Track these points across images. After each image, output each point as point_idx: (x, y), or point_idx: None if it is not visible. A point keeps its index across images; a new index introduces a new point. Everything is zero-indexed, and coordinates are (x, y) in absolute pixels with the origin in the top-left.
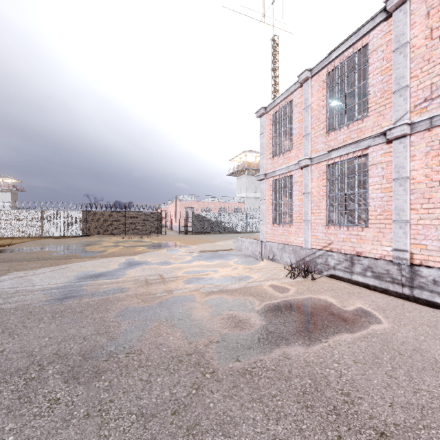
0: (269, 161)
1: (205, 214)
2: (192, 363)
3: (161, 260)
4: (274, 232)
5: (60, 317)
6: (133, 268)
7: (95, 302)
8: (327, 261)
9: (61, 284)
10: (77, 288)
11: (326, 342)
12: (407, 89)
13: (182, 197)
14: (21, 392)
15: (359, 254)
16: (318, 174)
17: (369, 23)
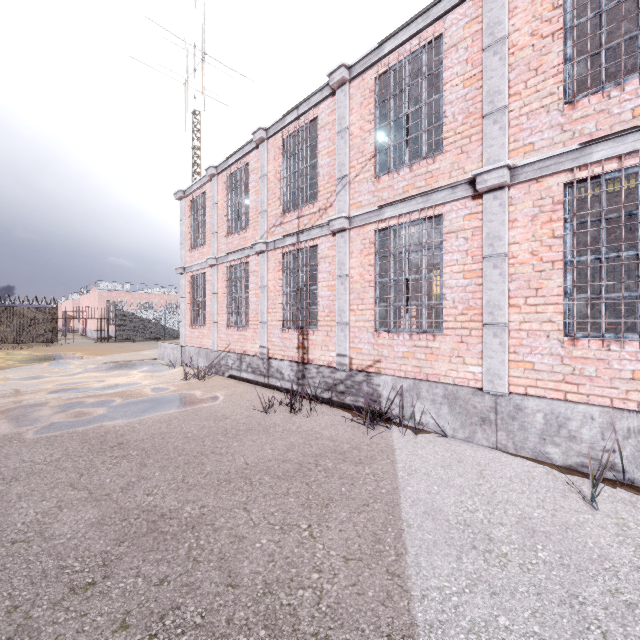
0: (188, 253)
1: (138, 311)
2: (6, 438)
3: (31, 375)
4: (192, 334)
5: None
6: None
7: None
8: (228, 362)
9: None
10: None
11: (148, 416)
12: (265, 213)
13: (103, 285)
14: None
15: (245, 352)
16: (222, 275)
17: (249, 145)
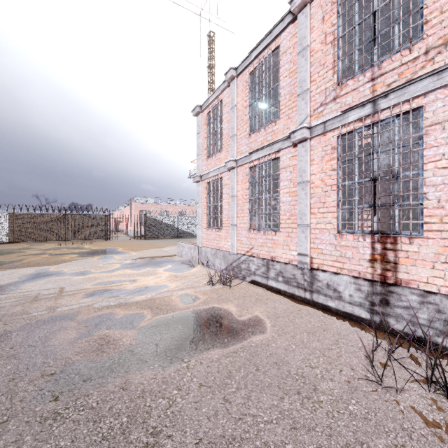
0: (204, 162)
1: (160, 217)
2: None
3: (81, 269)
4: (208, 236)
5: None
6: (34, 281)
7: None
8: (249, 266)
9: None
10: None
11: (188, 362)
12: (307, 92)
13: (137, 199)
14: None
15: (273, 258)
16: (242, 177)
17: (280, 24)
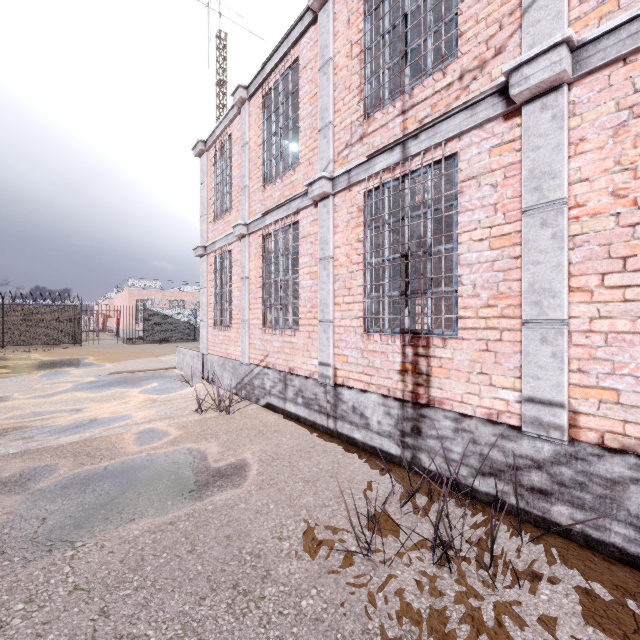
0: (210, 226)
1: (167, 310)
2: None
3: None
4: (215, 338)
5: None
6: None
7: None
8: (264, 383)
9: None
10: None
11: (79, 548)
12: (330, 127)
13: (133, 283)
14: None
15: (292, 370)
16: (256, 250)
17: (298, 25)
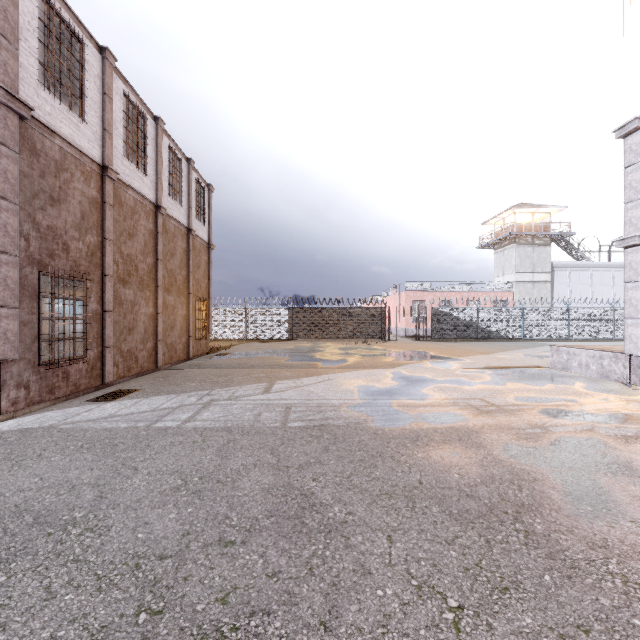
0: None
1: (451, 310)
2: None
3: (446, 377)
4: None
5: (426, 446)
6: (422, 386)
7: (443, 430)
8: None
9: (357, 400)
10: (387, 408)
11: None
12: None
13: (409, 286)
14: (541, 550)
15: None
16: None
17: None
